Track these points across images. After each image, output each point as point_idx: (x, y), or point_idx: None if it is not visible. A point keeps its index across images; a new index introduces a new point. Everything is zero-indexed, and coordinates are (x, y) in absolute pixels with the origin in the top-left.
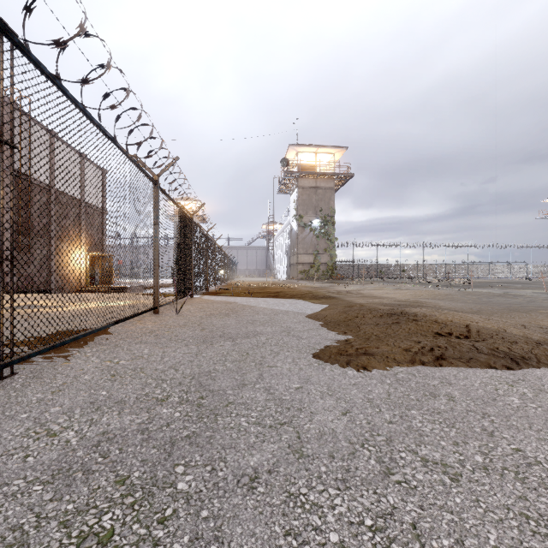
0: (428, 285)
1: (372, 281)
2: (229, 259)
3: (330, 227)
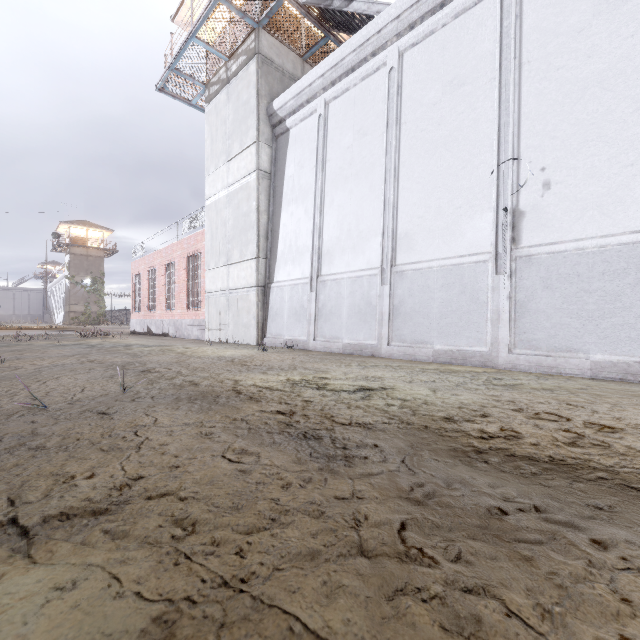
0: None
1: (123, 324)
2: None
3: (100, 285)
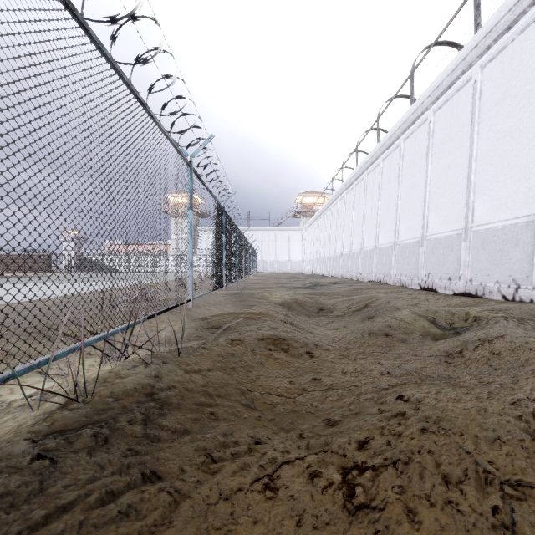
0: None
1: None
2: None
3: None
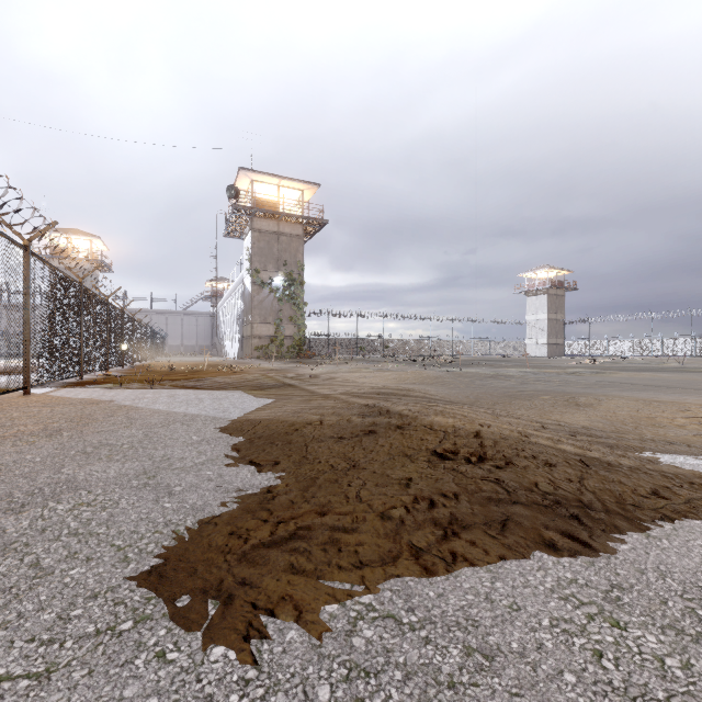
0: (414, 364)
1: (349, 360)
2: (145, 329)
3: (297, 288)
